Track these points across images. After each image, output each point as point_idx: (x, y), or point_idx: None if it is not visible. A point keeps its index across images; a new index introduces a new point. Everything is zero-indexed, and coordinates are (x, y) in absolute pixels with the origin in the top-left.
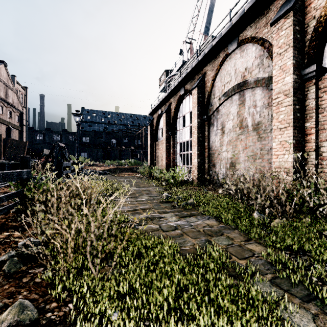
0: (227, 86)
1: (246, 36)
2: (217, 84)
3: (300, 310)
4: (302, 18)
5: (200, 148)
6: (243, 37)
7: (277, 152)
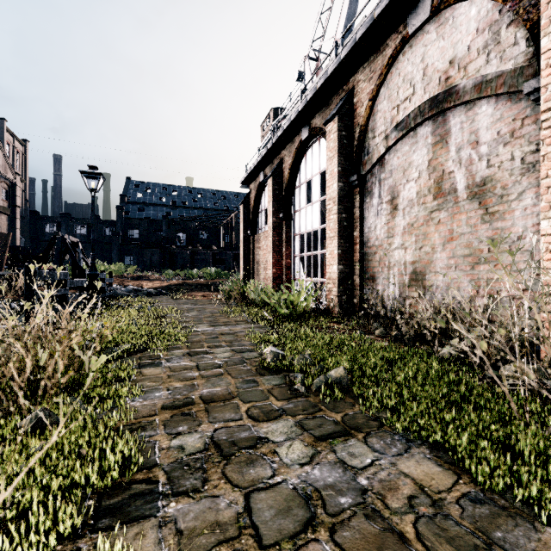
0: (404, 108)
1: None
2: (381, 107)
3: None
4: None
5: (343, 243)
6: None
7: None
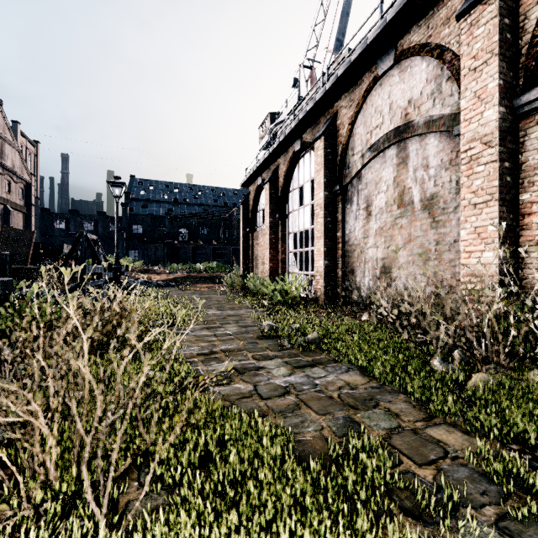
0: (375, 133)
1: (410, 43)
2: (358, 130)
3: None
4: (515, 4)
5: (328, 242)
6: (406, 46)
7: (468, 246)
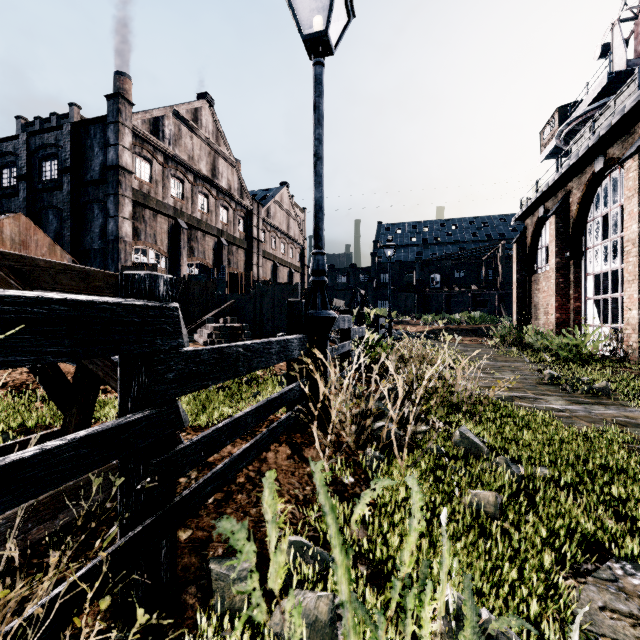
0: None
1: None
2: None
3: None
4: None
5: None
6: None
7: None
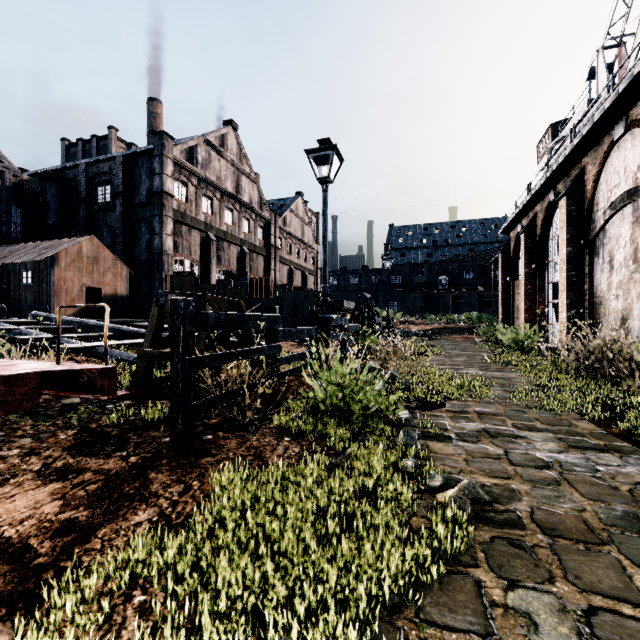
0: (614, 193)
1: (637, 115)
2: (601, 188)
3: (501, 392)
4: None
5: (571, 295)
6: (634, 117)
7: None
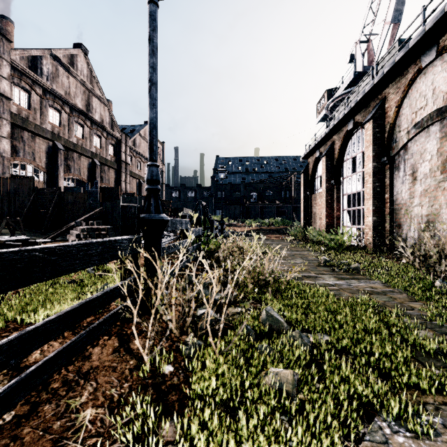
0: (420, 114)
1: None
2: (404, 112)
3: (432, 335)
4: None
5: (376, 203)
6: (446, 42)
7: None
